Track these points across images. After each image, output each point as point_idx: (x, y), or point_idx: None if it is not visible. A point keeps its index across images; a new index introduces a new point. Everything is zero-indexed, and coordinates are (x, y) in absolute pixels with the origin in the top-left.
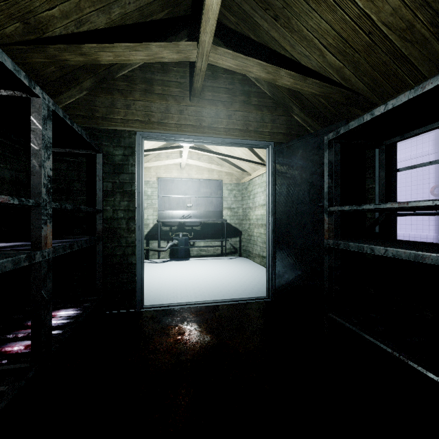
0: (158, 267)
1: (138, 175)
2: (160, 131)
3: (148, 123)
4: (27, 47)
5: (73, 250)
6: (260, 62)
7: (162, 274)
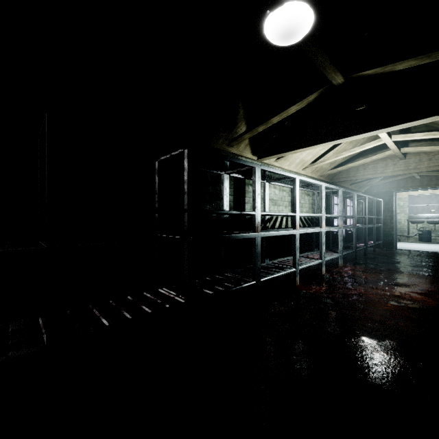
0: (406, 244)
1: (394, 205)
2: (403, 189)
3: (398, 188)
4: (368, 185)
5: (371, 228)
6: (438, 173)
7: (408, 246)
